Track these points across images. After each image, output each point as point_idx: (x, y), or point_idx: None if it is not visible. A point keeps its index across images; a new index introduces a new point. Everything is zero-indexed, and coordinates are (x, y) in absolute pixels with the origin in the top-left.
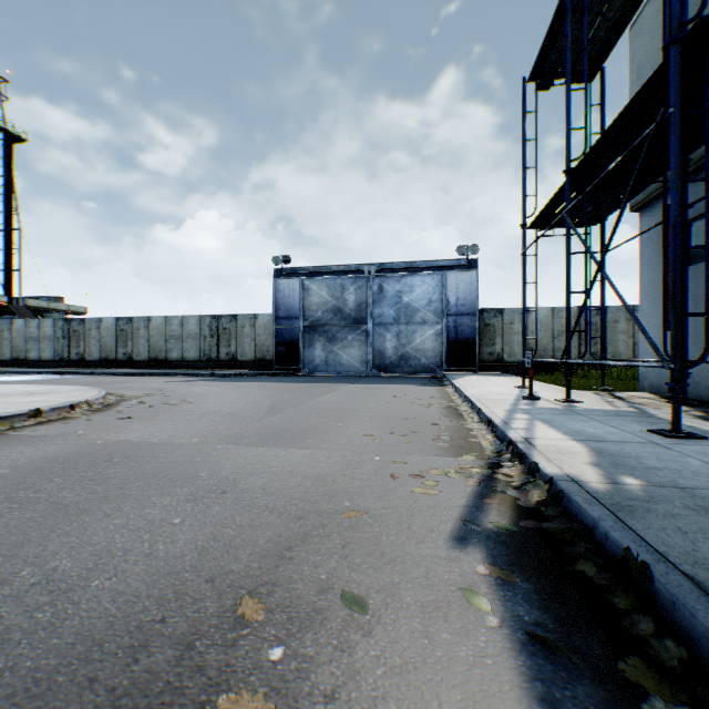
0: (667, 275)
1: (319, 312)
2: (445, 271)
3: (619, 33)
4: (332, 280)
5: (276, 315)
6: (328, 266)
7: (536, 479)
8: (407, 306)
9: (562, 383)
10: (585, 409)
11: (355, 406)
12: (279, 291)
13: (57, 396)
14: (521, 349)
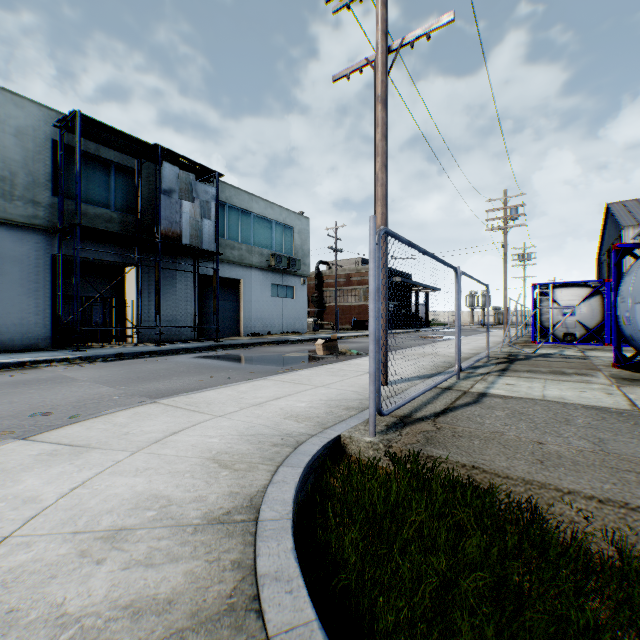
0: None
1: None
2: None
3: None
4: None
5: None
6: None
7: (71, 361)
8: None
9: None
10: None
11: None
12: None
13: None
14: None
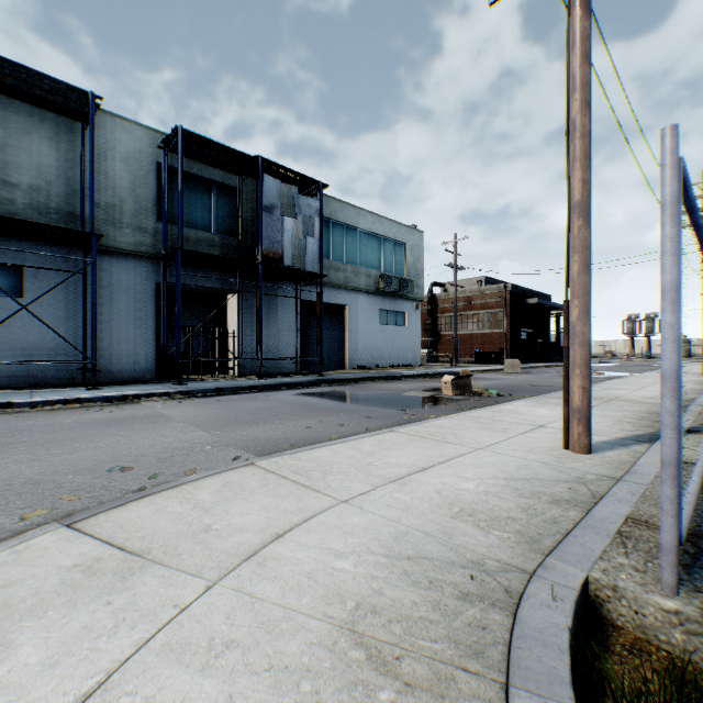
0: None
1: None
2: None
3: None
4: None
5: None
6: None
7: (171, 395)
8: None
9: None
10: None
11: None
12: None
13: None
14: None
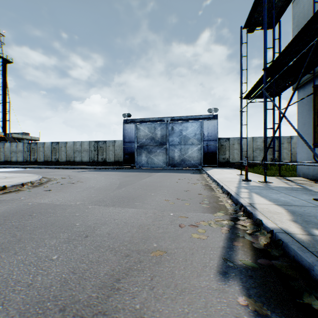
0: (315, 119)
1: (144, 139)
2: (202, 120)
3: (288, 3)
4: (150, 125)
5: (124, 140)
6: (148, 118)
7: (261, 229)
8: (184, 136)
9: (259, 173)
10: (275, 186)
11: (160, 184)
12: (125, 130)
13: (17, 179)
14: (238, 156)
